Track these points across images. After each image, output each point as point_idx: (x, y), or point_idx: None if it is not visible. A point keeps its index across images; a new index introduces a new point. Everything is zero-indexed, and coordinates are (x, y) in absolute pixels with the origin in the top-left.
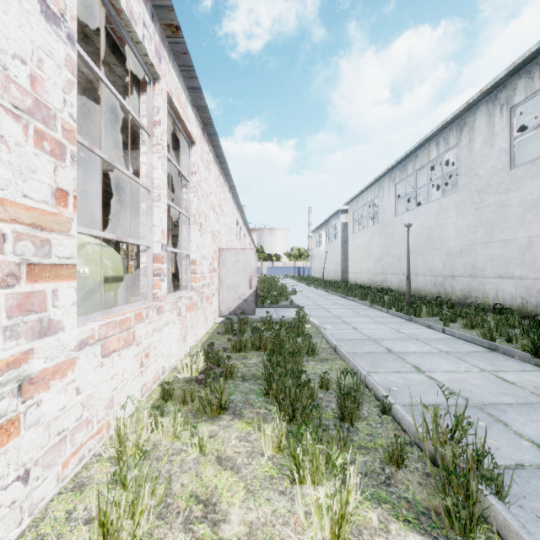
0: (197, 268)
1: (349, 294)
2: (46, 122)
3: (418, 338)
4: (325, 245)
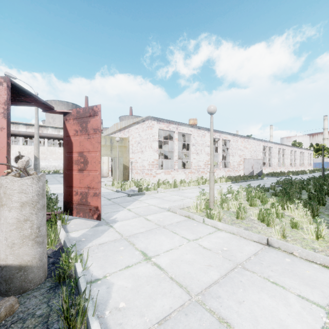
0: (231, 164)
1: None
2: (208, 154)
3: None
4: None
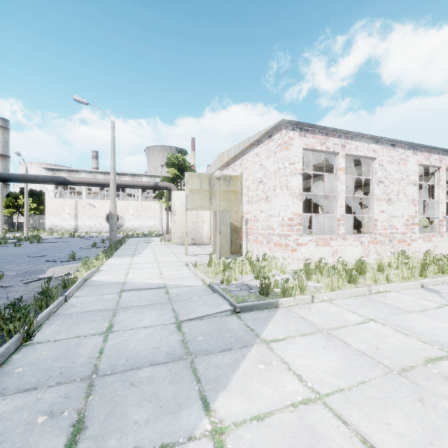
0: None
1: None
2: (414, 202)
3: None
4: None
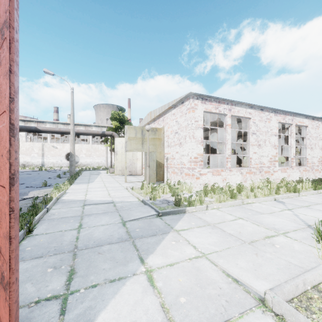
0: (308, 160)
1: None
2: (275, 146)
3: None
4: None
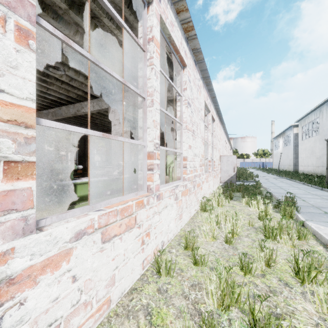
0: (215, 164)
1: (293, 177)
2: (203, 140)
3: (316, 195)
4: (282, 148)
